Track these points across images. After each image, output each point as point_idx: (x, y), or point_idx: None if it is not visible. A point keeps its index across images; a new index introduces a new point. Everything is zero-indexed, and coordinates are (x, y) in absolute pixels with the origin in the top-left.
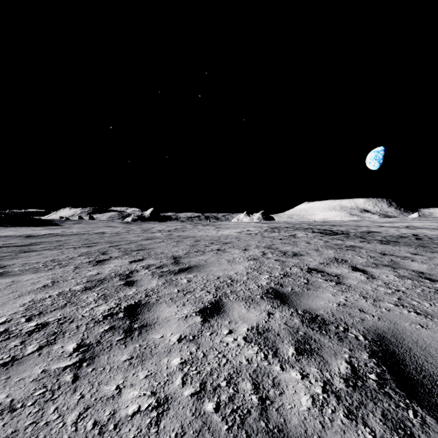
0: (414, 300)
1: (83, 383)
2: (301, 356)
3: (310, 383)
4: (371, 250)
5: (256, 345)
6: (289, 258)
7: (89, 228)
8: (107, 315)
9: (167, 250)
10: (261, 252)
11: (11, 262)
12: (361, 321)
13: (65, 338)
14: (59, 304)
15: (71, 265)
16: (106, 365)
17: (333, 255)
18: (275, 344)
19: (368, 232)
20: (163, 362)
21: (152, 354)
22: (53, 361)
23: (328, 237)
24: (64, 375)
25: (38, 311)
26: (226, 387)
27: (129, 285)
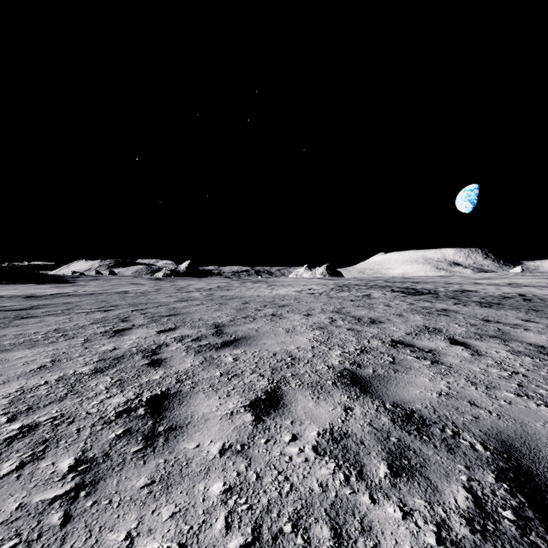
0: (540, 387)
1: (77, 528)
2: (398, 479)
3: (417, 526)
4: (470, 315)
5: (332, 460)
6: (366, 326)
7: (109, 286)
8: (121, 411)
9: (207, 315)
10: (328, 319)
11: (2, 332)
12: (475, 420)
13: (59, 449)
14: (56, 395)
15: (80, 336)
16: (114, 496)
17: (422, 322)
18: (359, 458)
19: (462, 291)
20: (197, 489)
21: (183, 476)
22: (37, 487)
23: (413, 298)
24: (50, 513)
25: (27, 405)
26: (291, 533)
27: (155, 365)
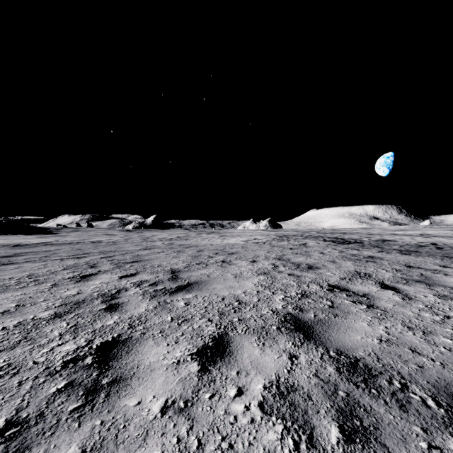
0: None
1: None
2: (352, 446)
3: None
4: (394, 261)
5: (280, 421)
6: (304, 272)
7: (86, 236)
8: (69, 360)
9: (165, 261)
10: (271, 265)
11: None
12: (420, 369)
13: None
14: (10, 342)
15: (49, 281)
16: None
17: (353, 268)
18: (307, 418)
19: (383, 240)
20: None
21: (118, 444)
22: None
23: (342, 247)
24: None
25: None
26: None
27: (112, 309)
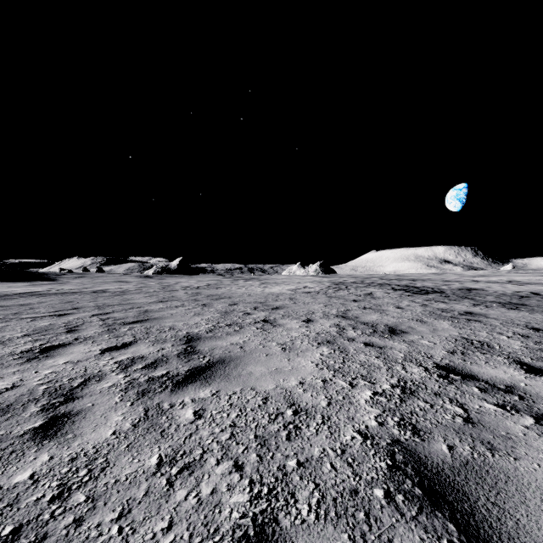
0: None
1: None
2: None
3: None
4: (506, 320)
5: None
6: (387, 339)
7: (91, 283)
8: None
9: (182, 321)
10: (334, 327)
11: None
12: None
13: None
14: None
15: None
16: None
17: (456, 332)
18: None
19: (467, 289)
20: None
21: None
22: None
23: (421, 298)
24: None
25: None
26: None
27: (48, 432)
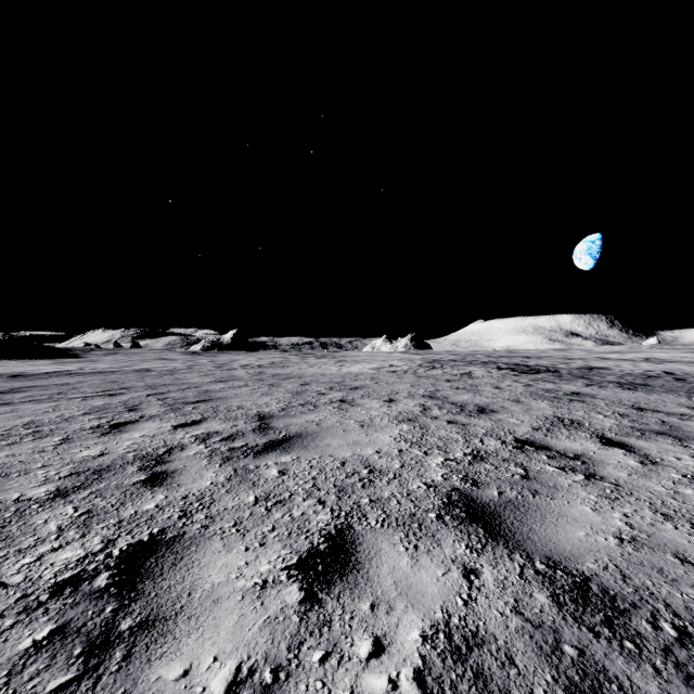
0: None
1: None
2: None
3: None
4: (614, 400)
5: None
6: (473, 417)
7: (129, 361)
8: (66, 580)
9: (250, 401)
10: (419, 406)
11: None
12: None
13: None
14: None
15: (58, 434)
16: None
17: (551, 411)
18: None
19: (589, 368)
20: None
21: None
22: None
23: (528, 378)
24: None
25: None
26: None
27: (155, 483)
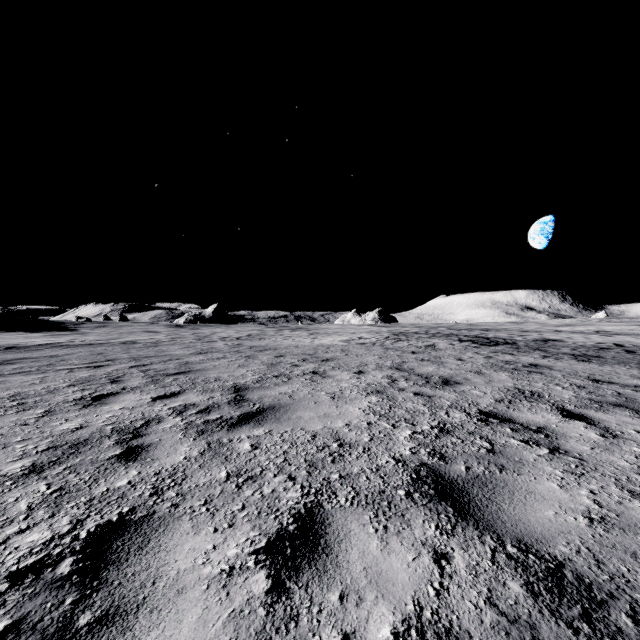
0: None
1: None
2: None
3: None
4: (570, 372)
5: None
6: (439, 389)
7: (117, 334)
8: (28, 566)
9: (227, 373)
10: (386, 378)
11: None
12: None
13: None
14: None
15: (41, 406)
16: None
17: (512, 383)
18: None
19: (544, 340)
20: None
21: None
22: None
23: (488, 349)
24: None
25: None
26: None
27: (129, 457)
